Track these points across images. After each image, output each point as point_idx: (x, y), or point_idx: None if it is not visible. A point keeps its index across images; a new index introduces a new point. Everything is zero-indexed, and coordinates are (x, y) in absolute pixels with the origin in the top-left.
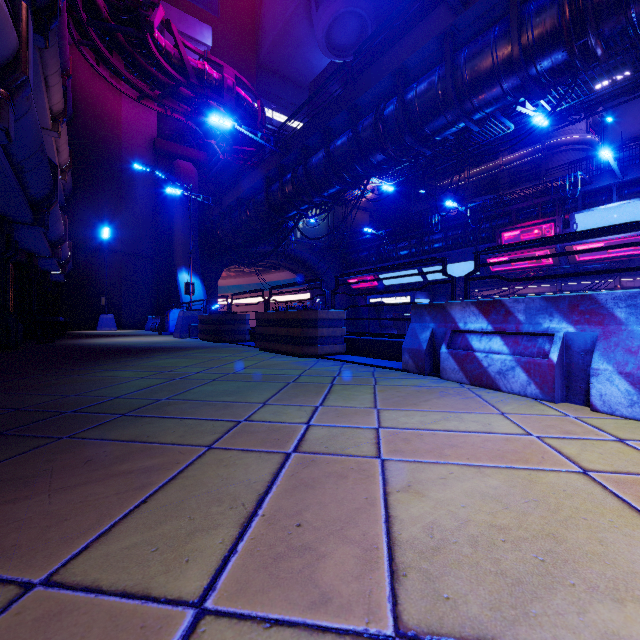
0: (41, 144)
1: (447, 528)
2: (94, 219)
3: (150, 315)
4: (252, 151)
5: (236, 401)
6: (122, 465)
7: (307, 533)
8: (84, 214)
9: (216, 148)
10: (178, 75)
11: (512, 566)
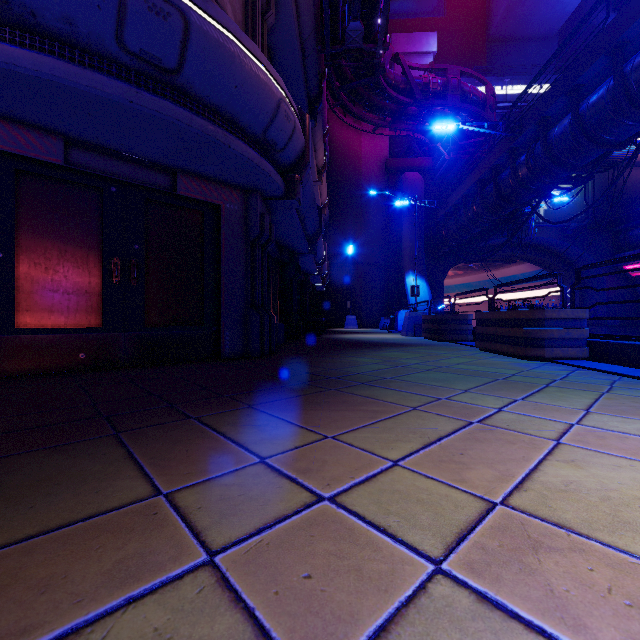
0: (314, 198)
1: (586, 487)
2: (342, 240)
3: (382, 316)
4: (479, 141)
5: (442, 386)
6: (362, 407)
7: (465, 458)
8: (336, 237)
9: (441, 150)
10: (405, 98)
11: (631, 517)
